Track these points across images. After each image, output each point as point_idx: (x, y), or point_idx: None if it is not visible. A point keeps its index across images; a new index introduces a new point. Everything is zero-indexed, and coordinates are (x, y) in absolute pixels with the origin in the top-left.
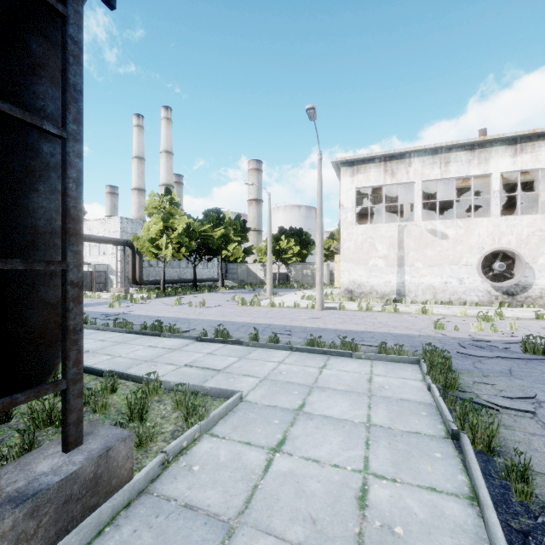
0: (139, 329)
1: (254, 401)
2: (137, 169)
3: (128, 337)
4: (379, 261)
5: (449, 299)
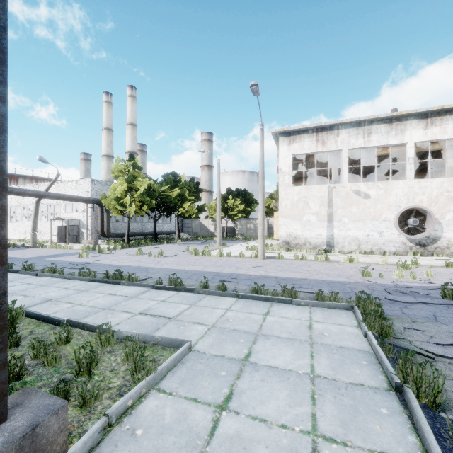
0: (102, 277)
1: (202, 351)
2: (106, 138)
3: (90, 285)
4: (312, 217)
5: (371, 249)
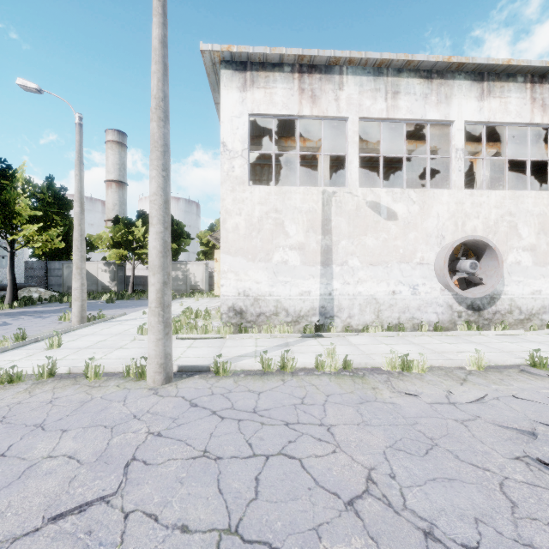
0: None
1: None
2: None
3: None
4: (291, 255)
5: (398, 319)
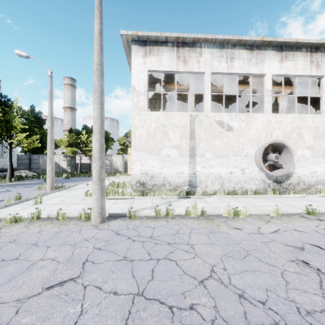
0: None
1: None
2: None
3: None
4: (172, 151)
5: (233, 188)
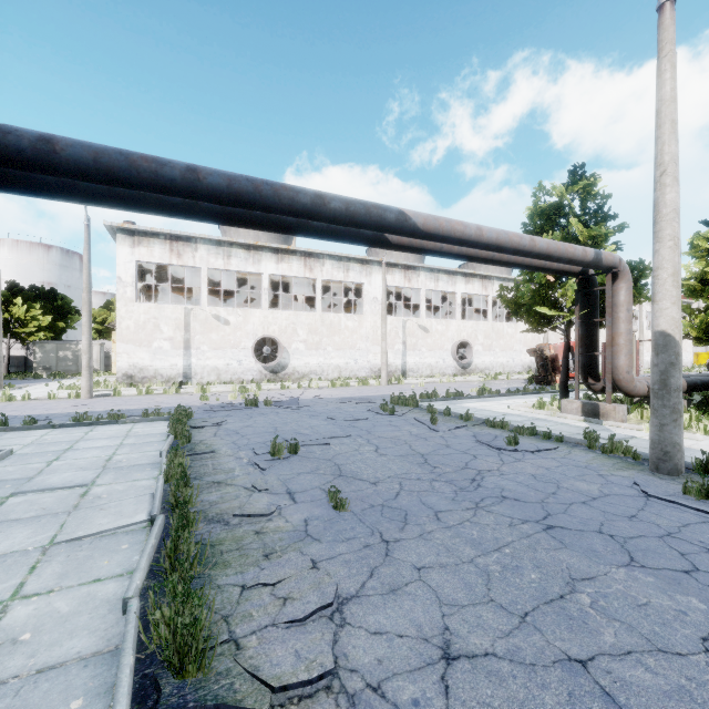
0: None
1: (25, 453)
2: None
3: None
4: (165, 344)
5: (231, 379)
